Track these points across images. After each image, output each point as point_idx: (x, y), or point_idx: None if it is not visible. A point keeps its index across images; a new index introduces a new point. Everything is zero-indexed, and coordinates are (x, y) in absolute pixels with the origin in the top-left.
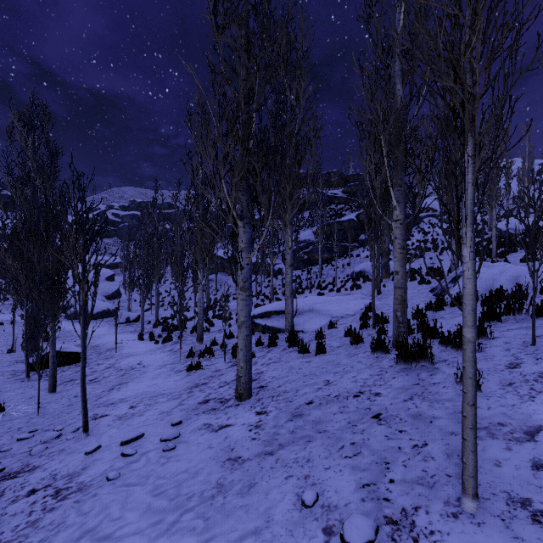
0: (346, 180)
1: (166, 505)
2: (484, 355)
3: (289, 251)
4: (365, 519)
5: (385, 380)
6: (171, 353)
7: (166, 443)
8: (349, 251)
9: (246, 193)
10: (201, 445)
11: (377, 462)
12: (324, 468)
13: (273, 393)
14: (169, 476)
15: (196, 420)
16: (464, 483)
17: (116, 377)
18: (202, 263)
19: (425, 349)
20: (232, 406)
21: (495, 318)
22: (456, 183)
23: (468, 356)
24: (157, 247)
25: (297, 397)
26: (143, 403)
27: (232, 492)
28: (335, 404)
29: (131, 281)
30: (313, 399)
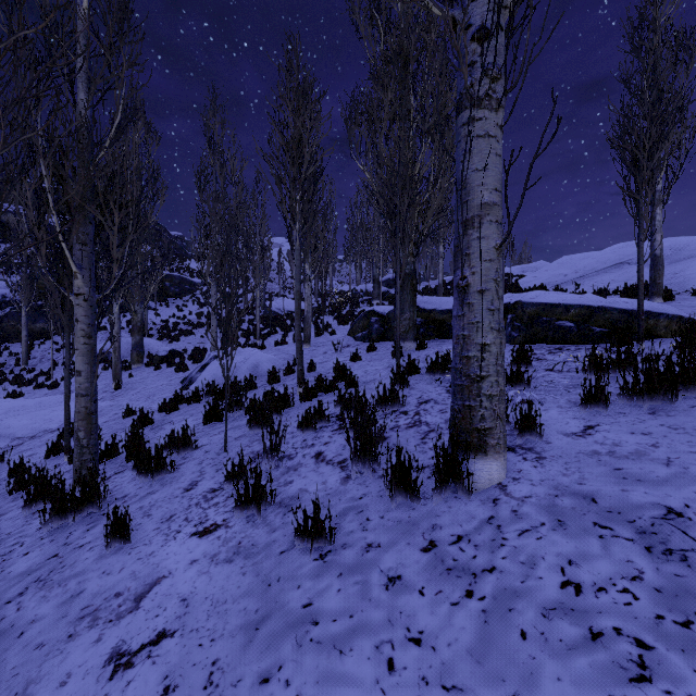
0: None
1: None
2: (174, 475)
3: None
4: None
5: (7, 564)
6: None
7: None
8: None
9: None
10: None
11: None
12: None
13: None
14: None
15: None
16: None
17: None
18: None
19: (93, 490)
20: None
21: (217, 418)
22: None
23: None
24: None
25: None
26: None
27: None
28: None
29: None
30: None
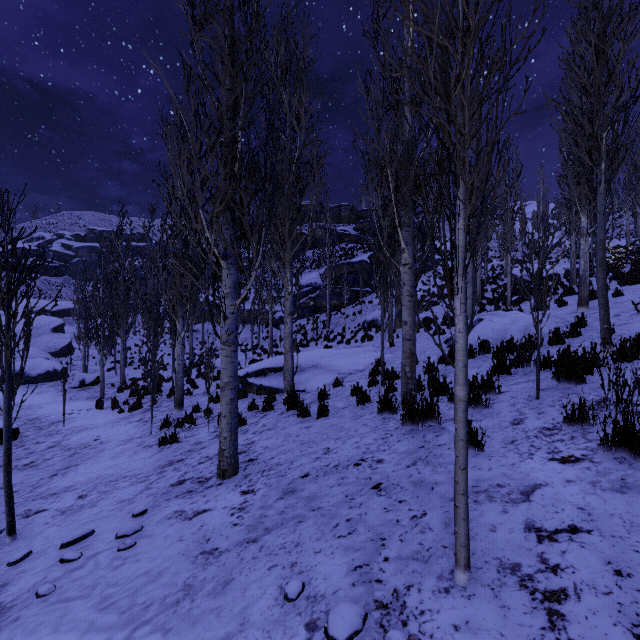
0: (358, 215)
1: (115, 620)
2: (490, 411)
3: (289, 297)
4: (352, 607)
5: (390, 444)
6: (140, 424)
7: (123, 540)
8: (361, 297)
9: (230, 226)
10: (169, 539)
11: (372, 539)
12: (314, 552)
13: (264, 467)
14: (123, 582)
15: (166, 507)
16: (456, 554)
17: (62, 458)
18: (181, 310)
19: (432, 408)
20: (213, 486)
21: (504, 371)
22: (450, 228)
23: (460, 417)
24: (123, 289)
25: (291, 470)
26: (97, 490)
27: (202, 593)
28: (333, 475)
29: (88, 332)
30: (309, 471)
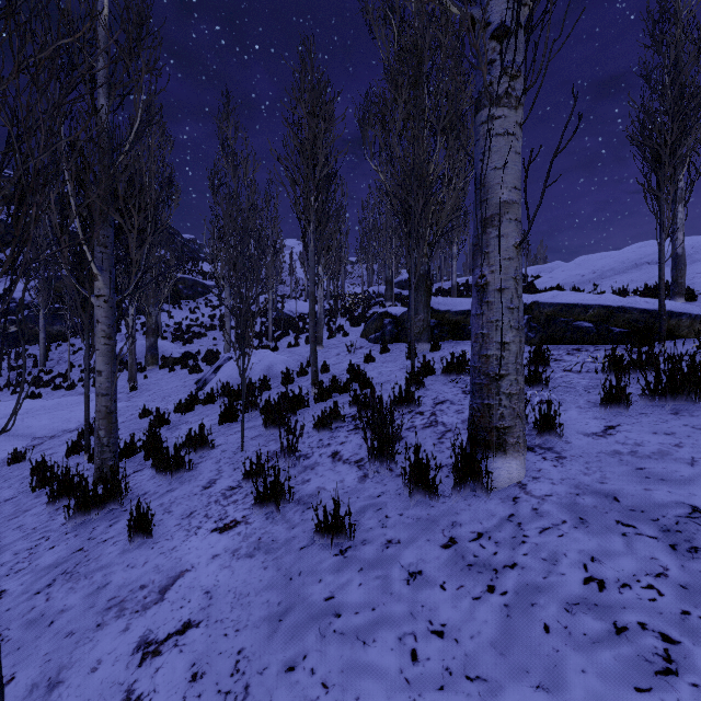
0: None
1: None
2: (193, 474)
3: None
4: None
5: (34, 557)
6: None
7: None
8: None
9: None
10: None
11: None
12: None
13: None
14: None
15: None
16: None
17: None
18: None
19: (115, 487)
20: None
21: (232, 418)
22: None
23: None
24: None
25: None
26: None
27: None
28: None
29: None
30: None
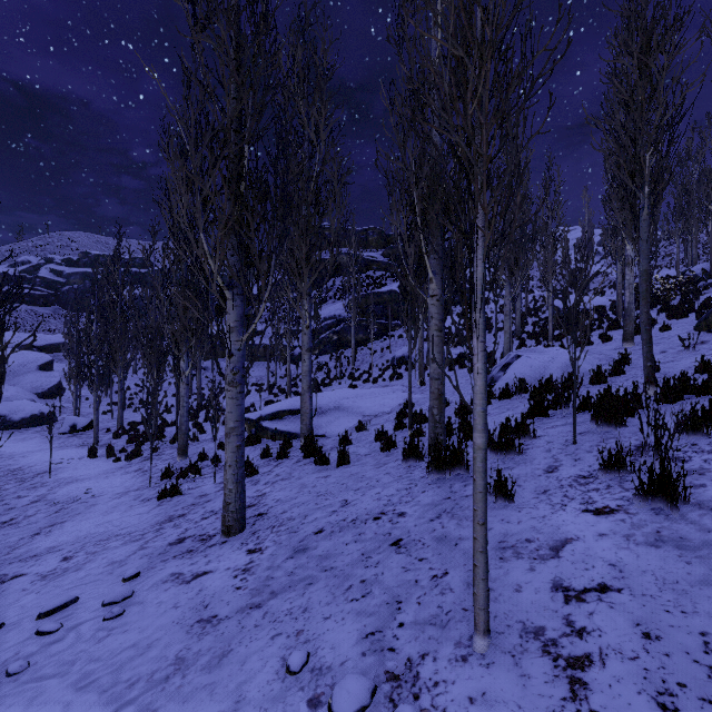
0: (387, 240)
1: (95, 700)
2: (524, 458)
3: (307, 331)
4: (360, 680)
5: (413, 495)
6: (139, 474)
7: (111, 607)
8: (390, 331)
9: (236, 252)
10: (163, 605)
11: (388, 603)
12: (323, 618)
13: (274, 522)
14: (106, 657)
15: (161, 569)
16: (475, 618)
17: (47, 514)
18: (185, 346)
19: (460, 455)
20: (217, 545)
21: (541, 413)
22: (470, 258)
23: (478, 466)
24: (120, 321)
25: (304, 525)
26: (85, 551)
27: (195, 668)
28: (350, 531)
29: (80, 371)
30: (324, 526)
